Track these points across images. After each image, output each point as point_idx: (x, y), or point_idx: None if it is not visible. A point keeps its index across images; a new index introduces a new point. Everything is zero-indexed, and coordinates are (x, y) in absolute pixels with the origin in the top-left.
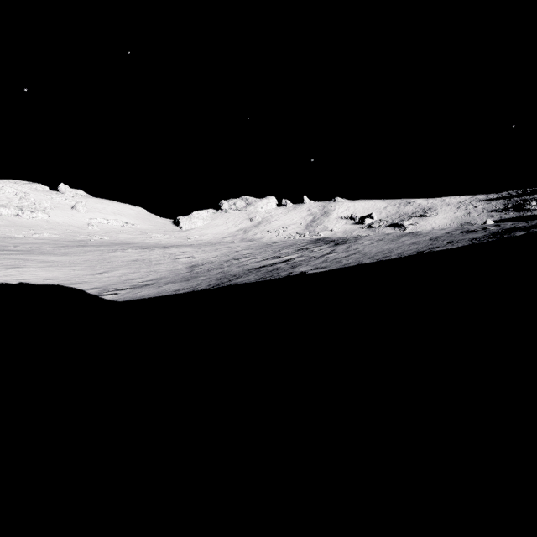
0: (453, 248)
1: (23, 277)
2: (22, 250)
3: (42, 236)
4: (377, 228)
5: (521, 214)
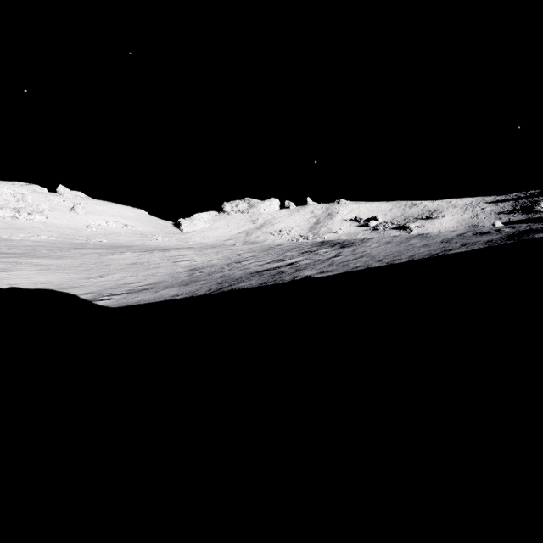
0: (469, 251)
1: (15, 281)
2: (16, 253)
3: (39, 238)
4: (382, 230)
5: (530, 216)
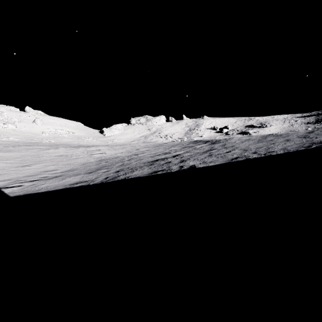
0: None
1: None
2: None
3: (8, 139)
4: (231, 135)
5: None
